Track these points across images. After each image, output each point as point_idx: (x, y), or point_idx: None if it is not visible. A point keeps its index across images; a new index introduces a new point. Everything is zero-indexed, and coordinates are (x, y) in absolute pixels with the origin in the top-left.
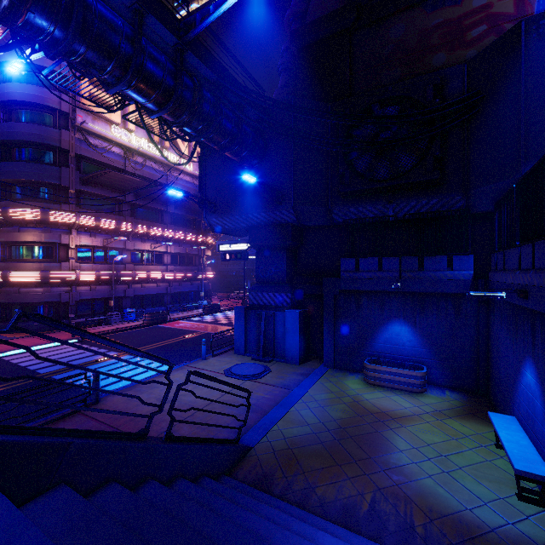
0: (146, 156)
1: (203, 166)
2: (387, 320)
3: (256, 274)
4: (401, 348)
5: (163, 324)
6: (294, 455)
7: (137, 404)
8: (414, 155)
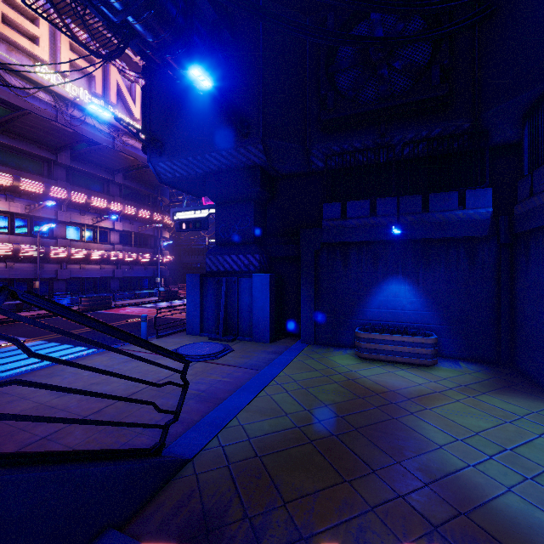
0: (85, 110)
1: (147, 95)
2: (382, 278)
3: (216, 234)
4: (400, 313)
5: (105, 310)
6: (265, 468)
7: (10, 400)
8: (414, 70)
